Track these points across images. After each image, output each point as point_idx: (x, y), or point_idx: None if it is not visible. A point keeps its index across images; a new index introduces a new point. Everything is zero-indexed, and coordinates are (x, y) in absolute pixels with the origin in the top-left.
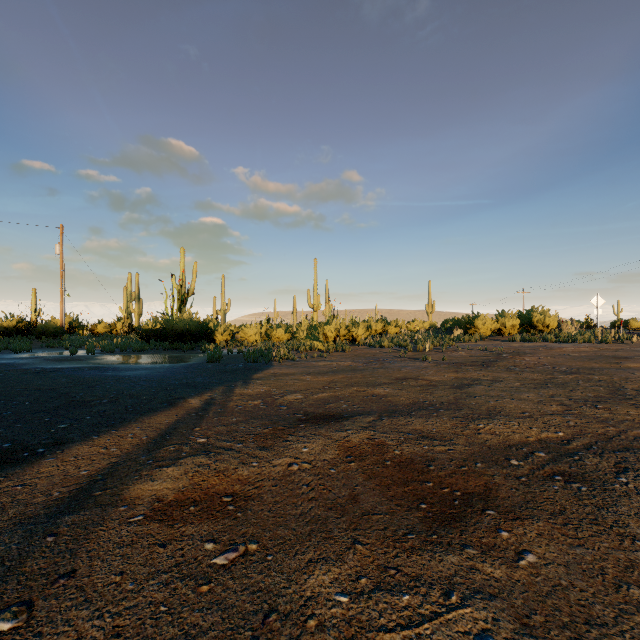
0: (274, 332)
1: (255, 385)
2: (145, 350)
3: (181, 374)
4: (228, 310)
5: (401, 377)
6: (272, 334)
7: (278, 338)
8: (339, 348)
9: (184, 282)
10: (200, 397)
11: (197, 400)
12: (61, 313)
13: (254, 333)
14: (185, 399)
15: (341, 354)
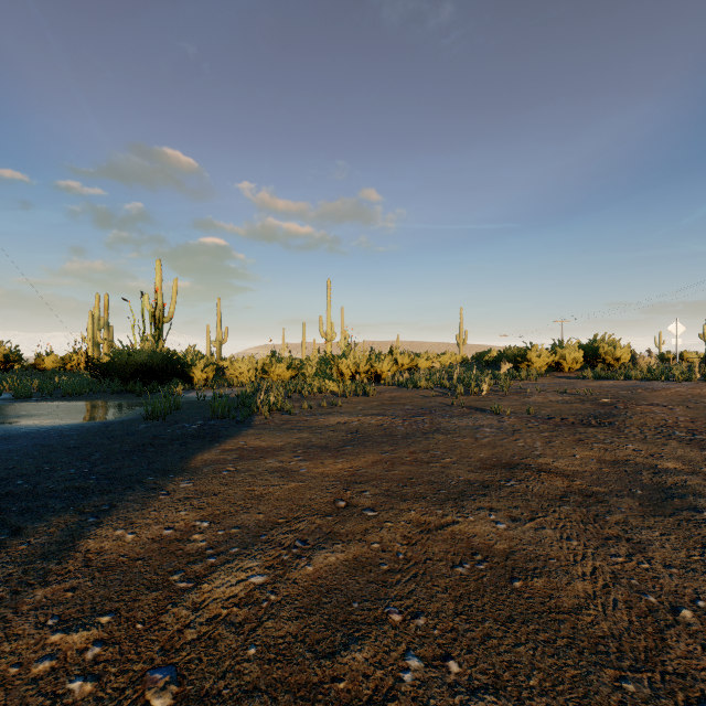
0: (273, 367)
1: (162, 505)
2: (84, 394)
3: (46, 456)
4: (225, 341)
5: (491, 460)
6: (271, 370)
7: (279, 375)
8: (360, 390)
9: (161, 304)
10: None
11: None
12: None
13: (247, 369)
14: None
15: (363, 400)
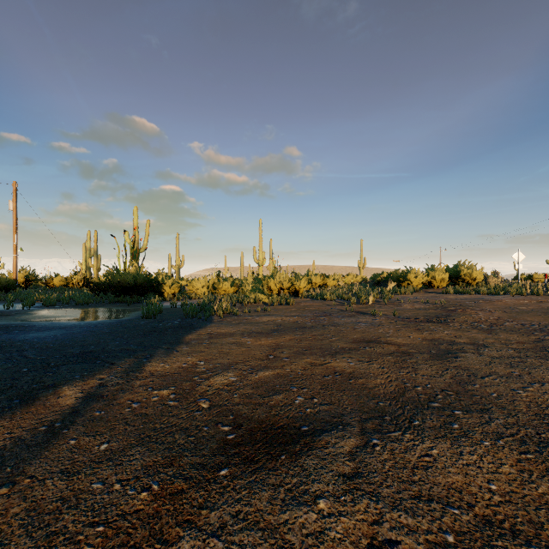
0: (221, 285)
1: (177, 355)
2: (90, 303)
3: (97, 336)
4: (182, 265)
5: (359, 338)
6: (219, 287)
7: (225, 291)
8: (283, 301)
9: (137, 238)
10: (84, 382)
11: (75, 389)
12: (14, 267)
13: (202, 286)
14: (57, 388)
15: (285, 307)
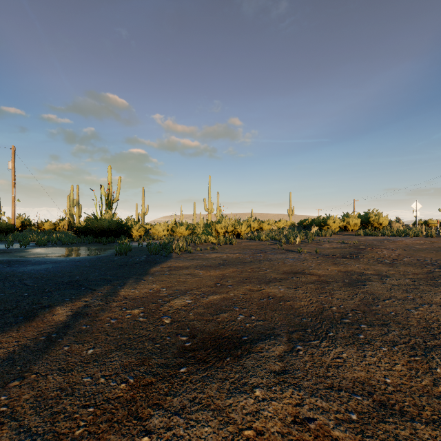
0: (178, 229)
1: (145, 283)
2: (73, 243)
3: (80, 268)
4: (147, 213)
5: (288, 271)
6: (176, 230)
7: (181, 233)
8: (228, 241)
9: (111, 191)
10: (73, 304)
11: (66, 309)
12: (13, 214)
13: (163, 229)
14: (52, 308)
15: (229, 246)
